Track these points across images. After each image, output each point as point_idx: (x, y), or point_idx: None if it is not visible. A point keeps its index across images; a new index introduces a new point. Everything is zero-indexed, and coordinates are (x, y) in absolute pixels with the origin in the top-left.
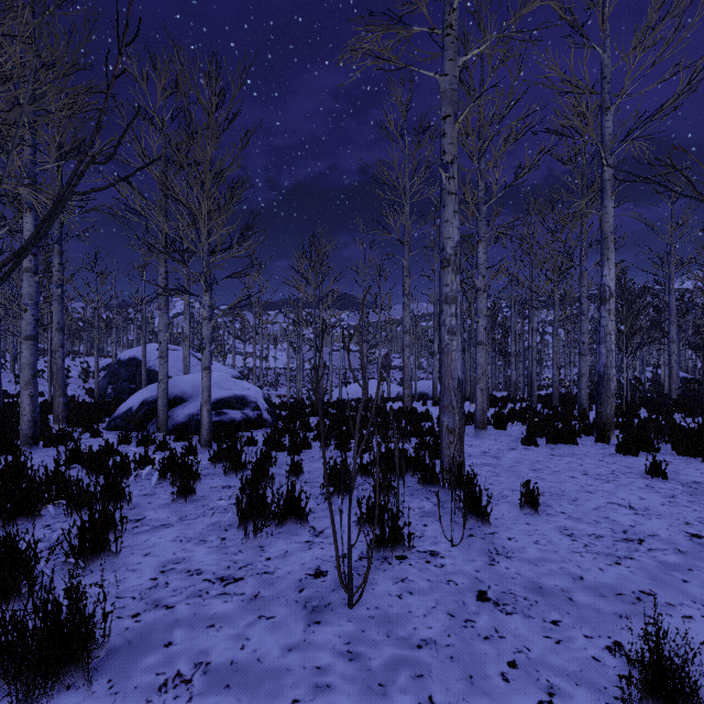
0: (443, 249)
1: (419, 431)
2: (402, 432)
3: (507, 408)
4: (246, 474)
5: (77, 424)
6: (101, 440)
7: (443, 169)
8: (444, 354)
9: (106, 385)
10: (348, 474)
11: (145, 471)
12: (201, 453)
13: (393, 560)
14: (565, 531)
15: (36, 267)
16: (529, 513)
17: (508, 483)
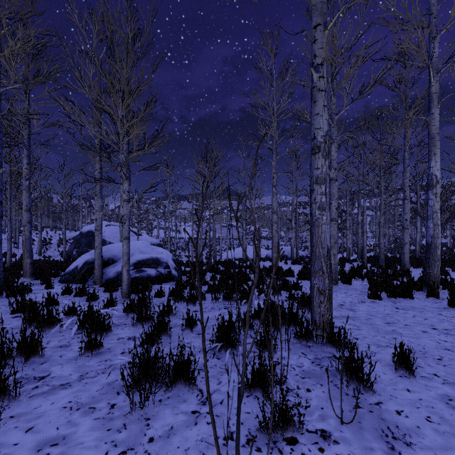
0: (314, 138)
1: (287, 286)
2: (274, 287)
3: (345, 267)
4: (146, 330)
5: (40, 277)
6: (52, 291)
7: (314, 71)
8: (315, 227)
9: (72, 249)
10: (233, 331)
11: (67, 323)
12: (121, 303)
13: (283, 445)
14: (451, 402)
15: (1, 163)
16: (404, 375)
17: (371, 337)
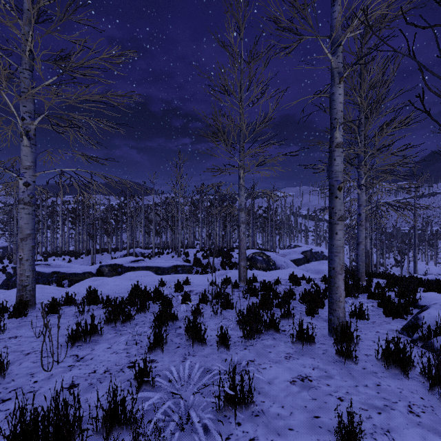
0: None
1: None
2: None
3: None
4: None
5: None
6: None
7: None
8: None
9: None
10: None
11: None
12: None
13: None
14: None
15: None
16: None
17: None
